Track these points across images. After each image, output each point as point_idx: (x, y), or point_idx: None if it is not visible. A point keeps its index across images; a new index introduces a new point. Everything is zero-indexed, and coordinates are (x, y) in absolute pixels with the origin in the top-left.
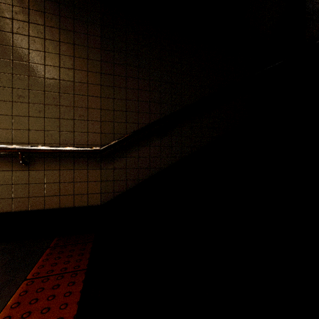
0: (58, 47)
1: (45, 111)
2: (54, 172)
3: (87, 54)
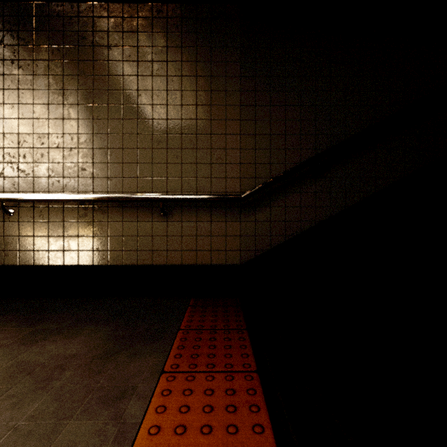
0: (194, 82)
1: (182, 156)
2: (190, 224)
3: (225, 85)
